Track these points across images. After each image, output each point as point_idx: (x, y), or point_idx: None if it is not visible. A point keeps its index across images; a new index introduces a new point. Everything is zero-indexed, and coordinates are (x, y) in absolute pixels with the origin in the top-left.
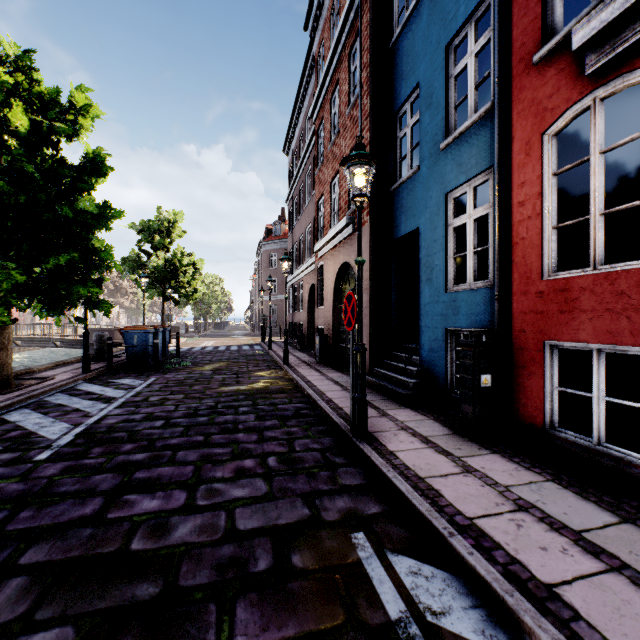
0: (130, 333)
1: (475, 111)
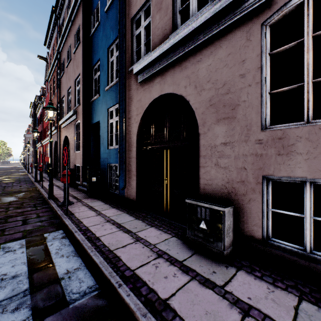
0: None
1: None
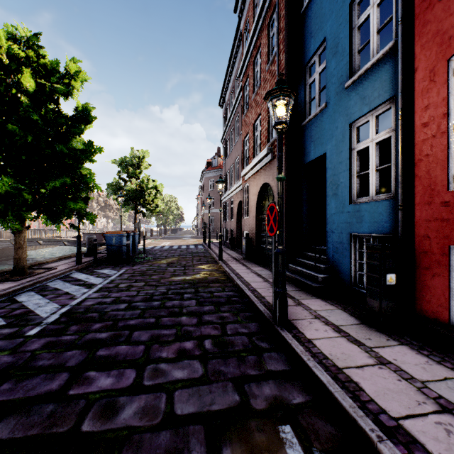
0: (109, 236)
1: (377, 52)
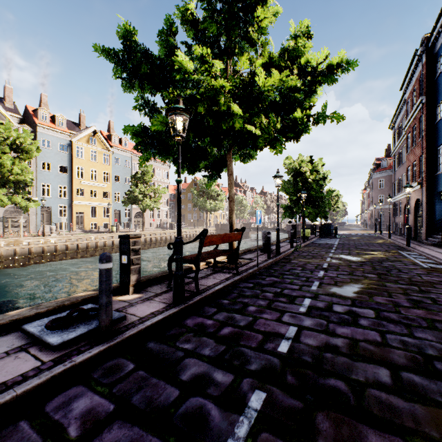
0: (325, 225)
1: None
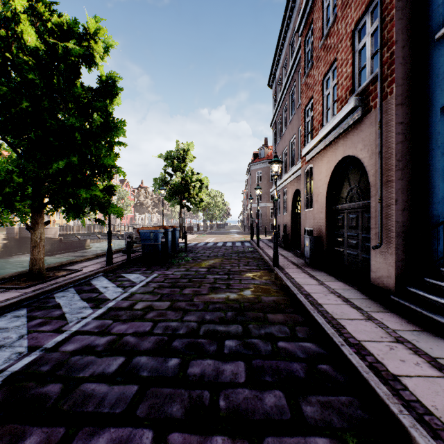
0: (144, 233)
1: None
